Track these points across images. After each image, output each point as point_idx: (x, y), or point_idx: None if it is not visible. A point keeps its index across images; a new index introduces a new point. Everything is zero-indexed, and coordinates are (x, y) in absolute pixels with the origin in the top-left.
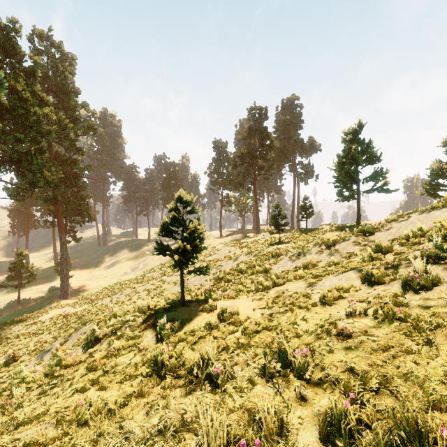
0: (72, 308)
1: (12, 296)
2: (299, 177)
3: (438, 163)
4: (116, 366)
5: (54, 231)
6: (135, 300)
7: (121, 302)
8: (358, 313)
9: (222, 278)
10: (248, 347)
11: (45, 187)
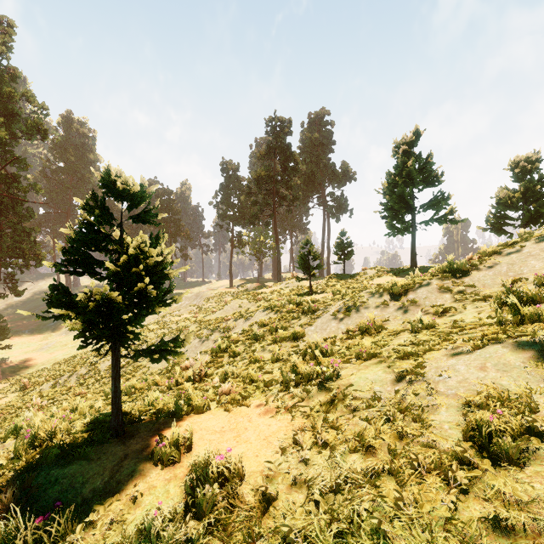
0: None
1: None
2: (331, 212)
3: (506, 190)
4: None
5: None
6: (90, 385)
7: (66, 390)
8: None
9: (226, 349)
10: None
11: None
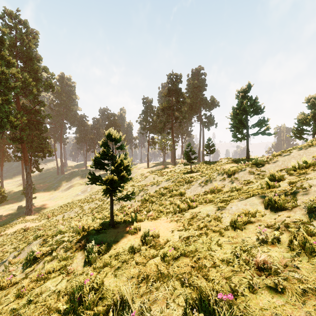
0: (33, 223)
1: None
2: (204, 125)
3: (303, 115)
4: (41, 293)
5: (22, 163)
6: (81, 216)
7: (70, 218)
8: (270, 241)
9: (147, 199)
10: (167, 278)
11: (12, 130)
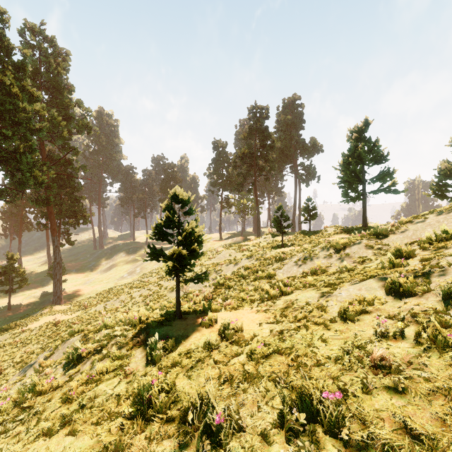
0: (64, 315)
1: (3, 301)
2: (301, 179)
3: (447, 163)
4: (95, 397)
5: (47, 234)
6: (130, 307)
7: (115, 309)
8: (392, 335)
9: (222, 284)
10: (258, 379)
11: (36, 187)
